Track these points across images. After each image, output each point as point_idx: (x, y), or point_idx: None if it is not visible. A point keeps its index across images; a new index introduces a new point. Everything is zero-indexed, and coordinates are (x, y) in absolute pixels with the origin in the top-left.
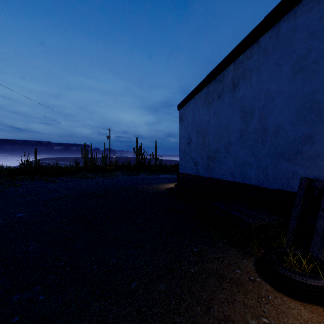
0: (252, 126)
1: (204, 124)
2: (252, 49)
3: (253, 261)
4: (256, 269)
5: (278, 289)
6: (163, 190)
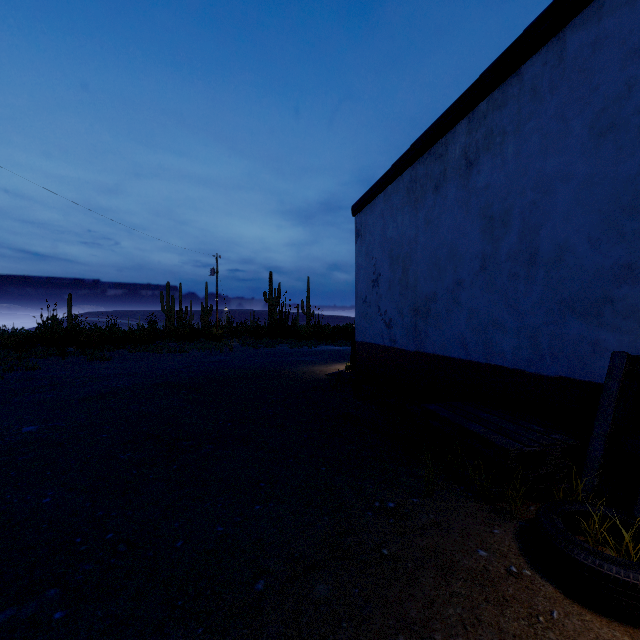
0: (506, 246)
1: (406, 244)
2: (506, 88)
3: (514, 532)
4: (521, 548)
5: (572, 594)
6: (323, 376)
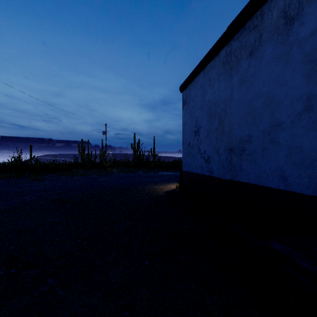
0: None
1: (221, 102)
2: None
3: None
4: None
5: None
6: (162, 193)
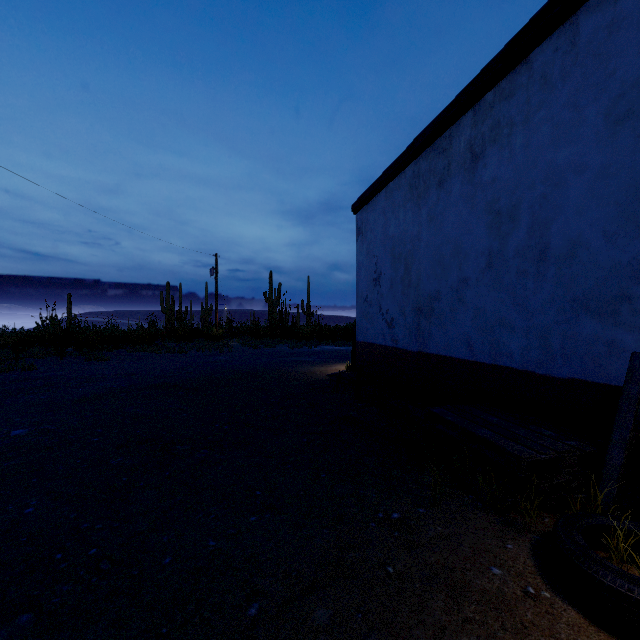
0: (514, 242)
1: (408, 242)
2: (514, 77)
3: (529, 547)
4: (538, 565)
5: (596, 620)
6: (324, 377)
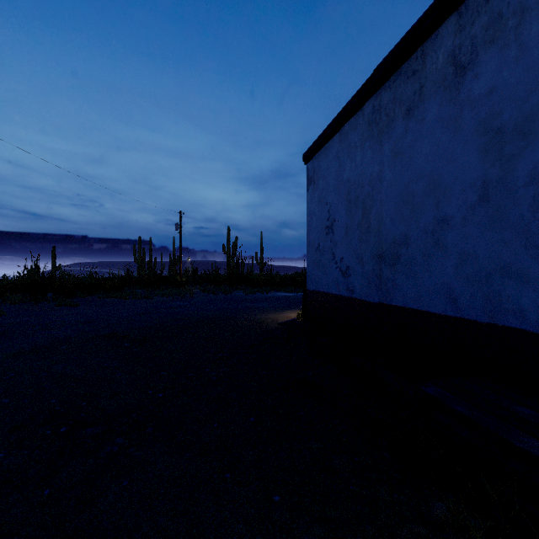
0: (527, 165)
1: (366, 184)
2: None
3: None
4: None
5: None
6: (275, 325)
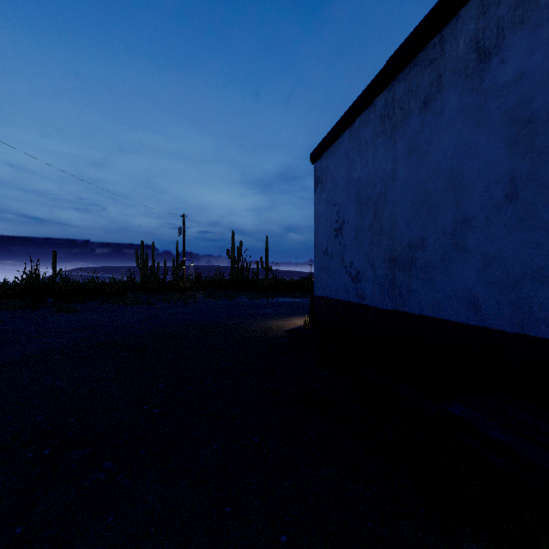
0: None
1: (378, 183)
2: None
3: None
4: None
5: None
6: (281, 333)
